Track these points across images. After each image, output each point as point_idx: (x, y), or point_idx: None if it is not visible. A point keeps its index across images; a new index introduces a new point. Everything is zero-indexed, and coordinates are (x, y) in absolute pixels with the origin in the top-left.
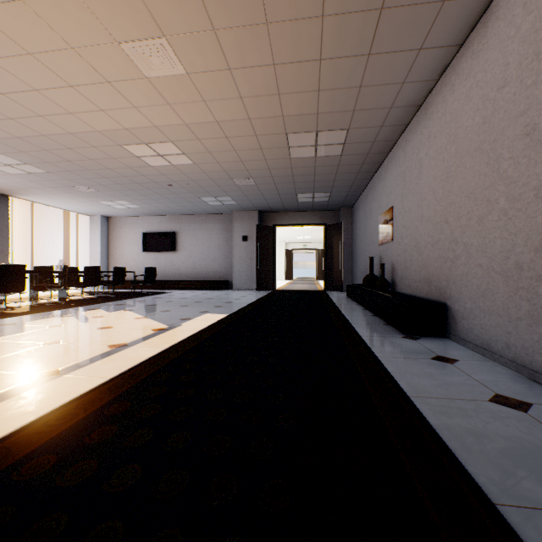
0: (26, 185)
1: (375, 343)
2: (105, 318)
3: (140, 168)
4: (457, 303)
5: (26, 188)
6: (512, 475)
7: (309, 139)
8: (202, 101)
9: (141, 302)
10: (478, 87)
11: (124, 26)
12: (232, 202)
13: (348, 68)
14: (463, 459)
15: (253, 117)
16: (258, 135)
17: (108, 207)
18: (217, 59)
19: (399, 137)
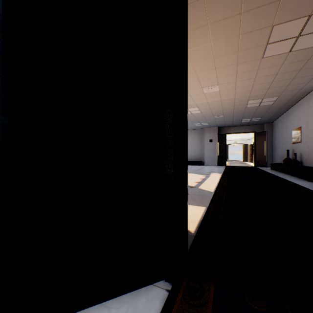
0: None
1: (296, 182)
2: None
3: None
4: None
5: None
6: None
7: (258, 101)
8: (219, 96)
9: None
10: None
11: (207, 84)
12: (206, 124)
13: (283, 82)
14: None
15: (236, 97)
16: (235, 102)
17: None
18: (232, 86)
19: (304, 96)
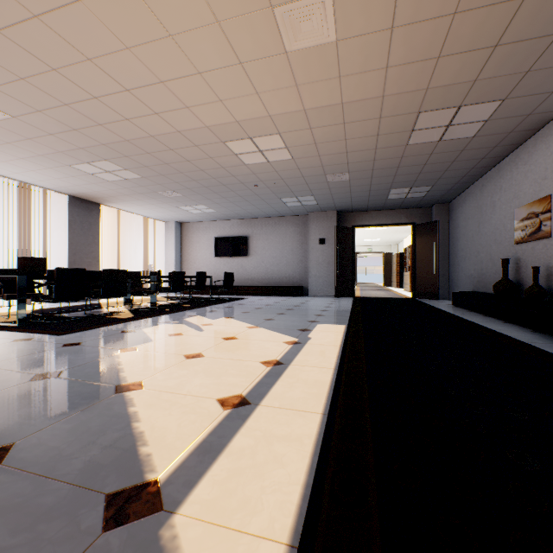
0: (118, 192)
1: None
2: (215, 326)
3: (232, 168)
4: None
5: (117, 195)
6: None
7: (444, 117)
8: (337, 77)
9: (231, 309)
10: None
11: None
12: (312, 202)
13: None
14: None
15: (389, 93)
16: (383, 117)
17: (185, 212)
18: (382, 15)
19: None
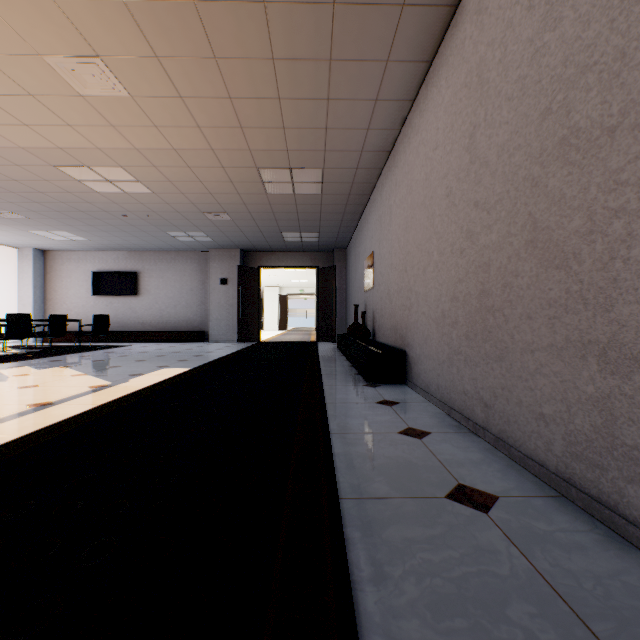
0: None
1: (333, 391)
2: (31, 376)
3: (83, 194)
4: (412, 350)
5: None
6: (371, 480)
7: (284, 175)
8: (154, 126)
9: (85, 358)
10: (423, 145)
11: (48, 40)
12: (207, 239)
13: (310, 109)
14: (341, 474)
15: (217, 148)
16: (226, 167)
17: (44, 238)
18: (165, 86)
19: (377, 180)
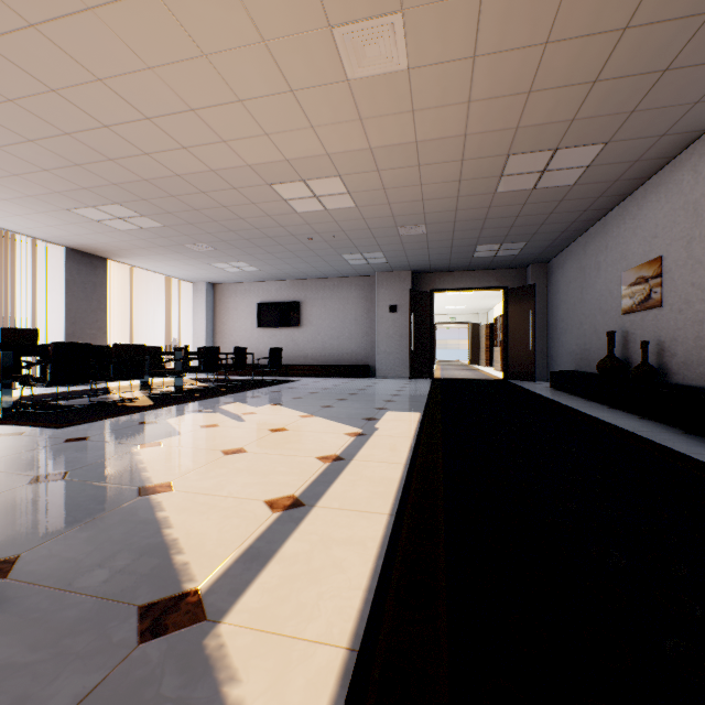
0: (132, 244)
1: None
2: (260, 415)
3: (280, 217)
4: None
5: (131, 248)
6: None
7: (538, 162)
8: (410, 111)
9: (278, 394)
10: None
11: None
12: (381, 260)
13: (663, 39)
14: None
15: (472, 132)
16: (466, 159)
17: (220, 270)
18: (462, 42)
19: (681, 151)
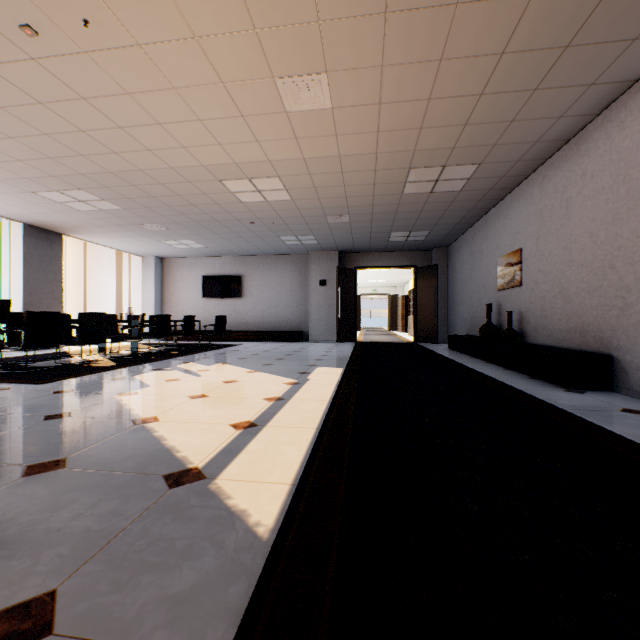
0: (89, 222)
1: (543, 396)
2: (213, 371)
3: (227, 205)
4: (629, 354)
5: (87, 226)
6: None
7: (432, 174)
8: (334, 135)
9: (225, 355)
10: None
11: (289, 63)
12: (313, 242)
13: (507, 102)
14: None
15: (381, 151)
16: (378, 169)
17: (169, 246)
18: (371, 94)
19: (532, 172)
